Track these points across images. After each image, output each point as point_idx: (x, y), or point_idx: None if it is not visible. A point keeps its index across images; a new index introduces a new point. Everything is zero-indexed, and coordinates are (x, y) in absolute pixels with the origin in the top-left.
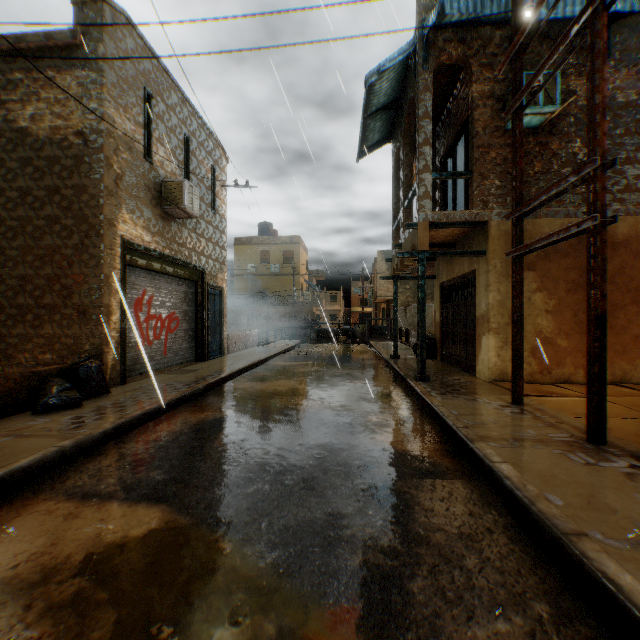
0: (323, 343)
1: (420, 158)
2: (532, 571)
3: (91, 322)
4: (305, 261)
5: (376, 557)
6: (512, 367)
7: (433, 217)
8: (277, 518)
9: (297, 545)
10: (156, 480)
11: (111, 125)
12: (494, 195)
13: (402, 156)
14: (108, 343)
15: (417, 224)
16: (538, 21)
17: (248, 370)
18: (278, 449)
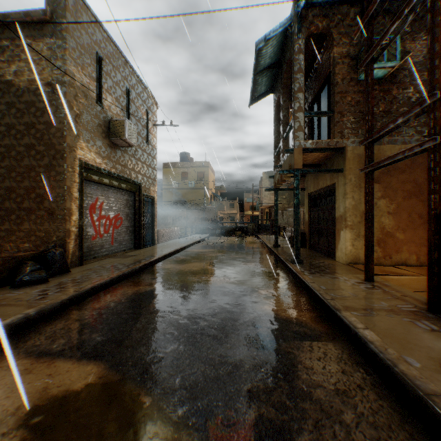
0: (225, 236)
1: (295, 101)
2: (401, 426)
3: (57, 220)
4: (212, 179)
5: (269, 411)
6: (365, 254)
7: (305, 144)
8: (188, 374)
9: (204, 399)
10: (96, 341)
11: (71, 77)
12: (349, 128)
13: (282, 102)
14: (69, 236)
15: (293, 149)
16: (382, 1)
17: (171, 255)
18: (191, 315)
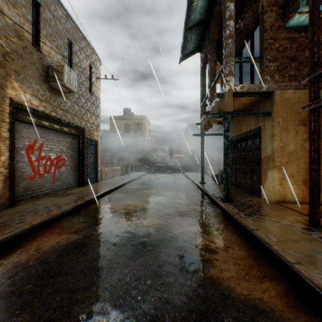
0: (158, 173)
1: (226, 47)
2: None
3: None
4: (148, 129)
5: None
6: (310, 197)
7: (235, 88)
8: None
9: None
10: None
11: None
12: (277, 73)
13: (209, 55)
14: None
15: (224, 93)
16: None
17: (110, 192)
18: (112, 296)
